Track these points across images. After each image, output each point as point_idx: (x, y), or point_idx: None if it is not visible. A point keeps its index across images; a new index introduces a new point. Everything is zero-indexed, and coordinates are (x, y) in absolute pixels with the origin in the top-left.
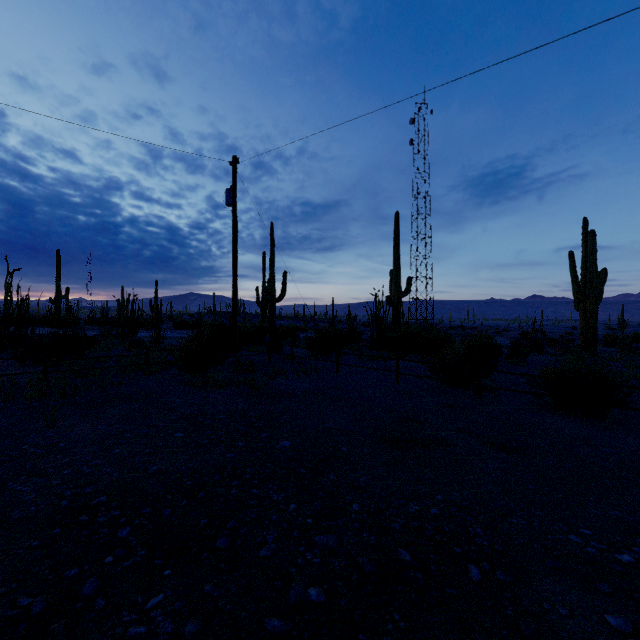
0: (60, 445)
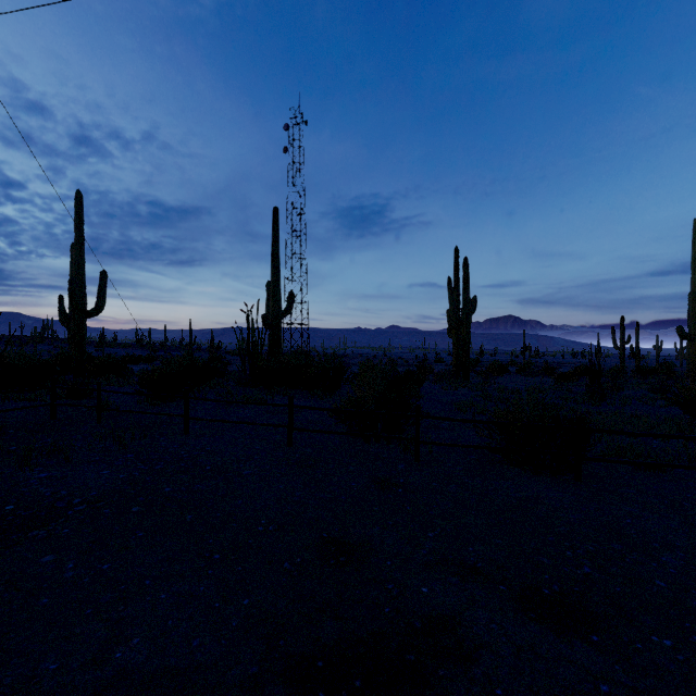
0: None
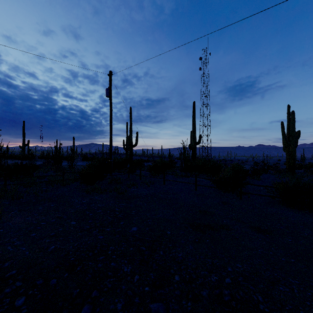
0: (0, 231)
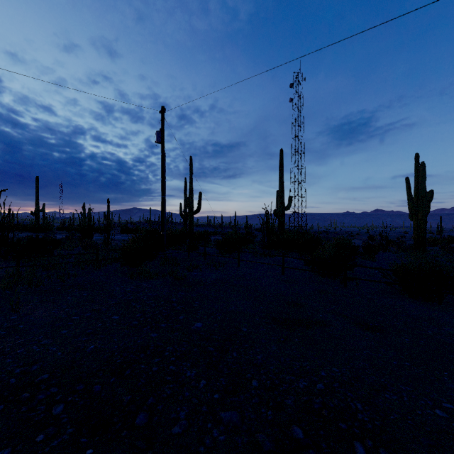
0: (19, 327)
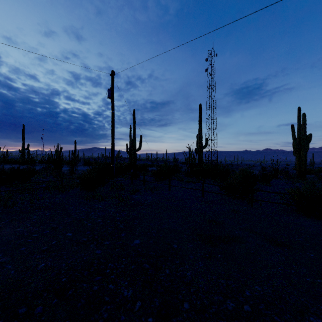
0: None
